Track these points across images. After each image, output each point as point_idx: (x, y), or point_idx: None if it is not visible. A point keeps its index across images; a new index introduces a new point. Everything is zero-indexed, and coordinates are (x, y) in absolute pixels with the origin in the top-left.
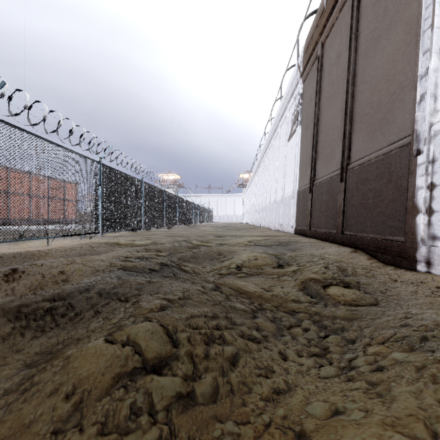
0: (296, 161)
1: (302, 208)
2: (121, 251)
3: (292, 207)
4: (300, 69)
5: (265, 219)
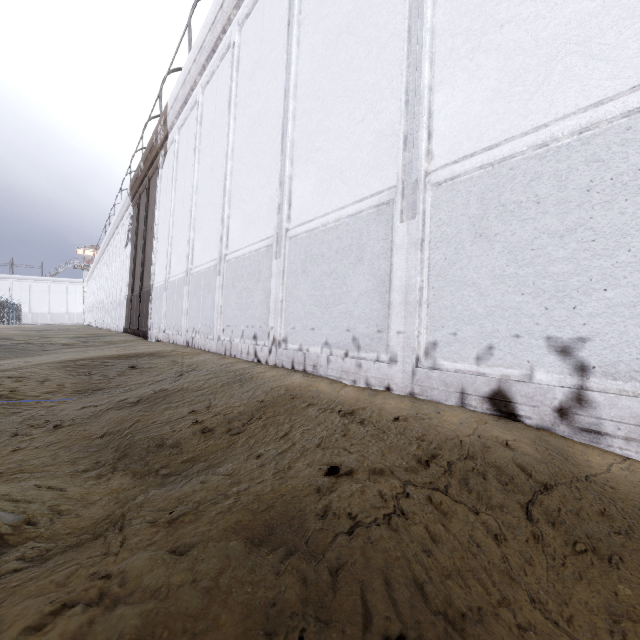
0: (127, 271)
1: (128, 312)
2: None
3: (124, 310)
4: (130, 197)
5: (108, 320)
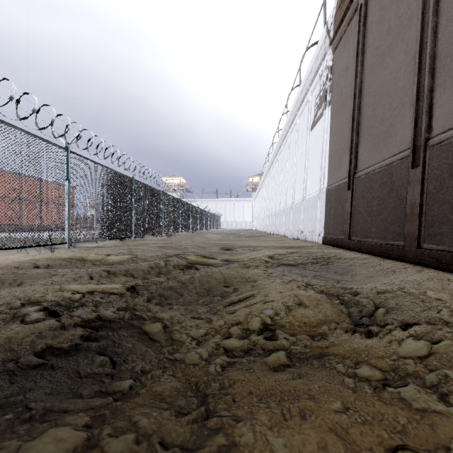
0: (324, 151)
1: (334, 211)
2: (59, 278)
3: (319, 211)
4: (330, 33)
5: (280, 225)
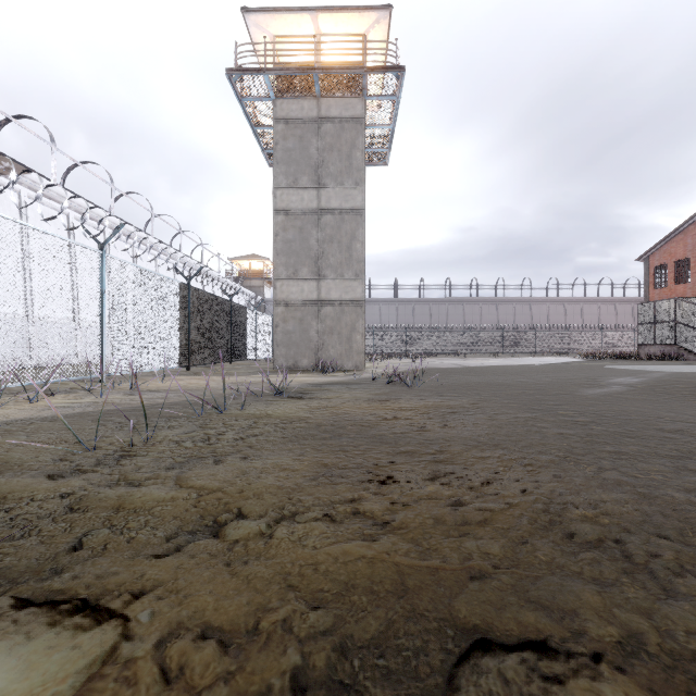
0: None
1: None
2: None
3: None
4: None
5: None
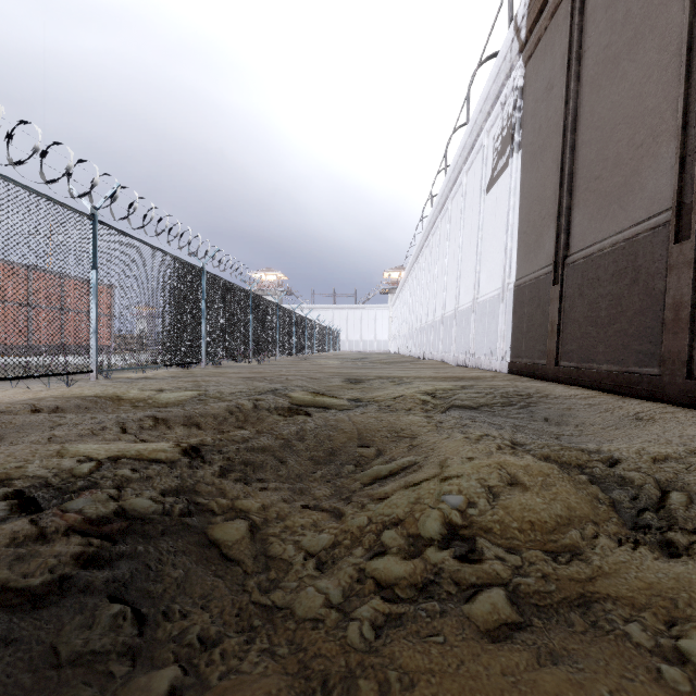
0: (510, 225)
1: (529, 320)
2: (66, 431)
3: (502, 320)
4: (521, 33)
5: (434, 345)
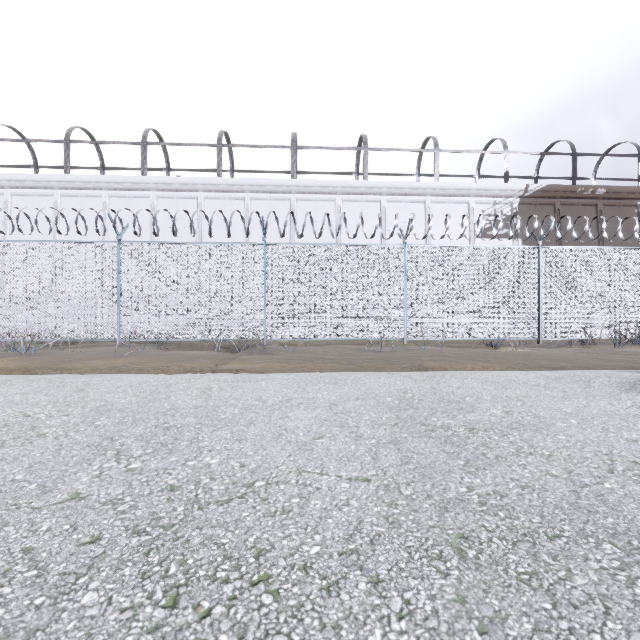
0: None
1: None
2: None
3: None
4: (526, 193)
5: None
